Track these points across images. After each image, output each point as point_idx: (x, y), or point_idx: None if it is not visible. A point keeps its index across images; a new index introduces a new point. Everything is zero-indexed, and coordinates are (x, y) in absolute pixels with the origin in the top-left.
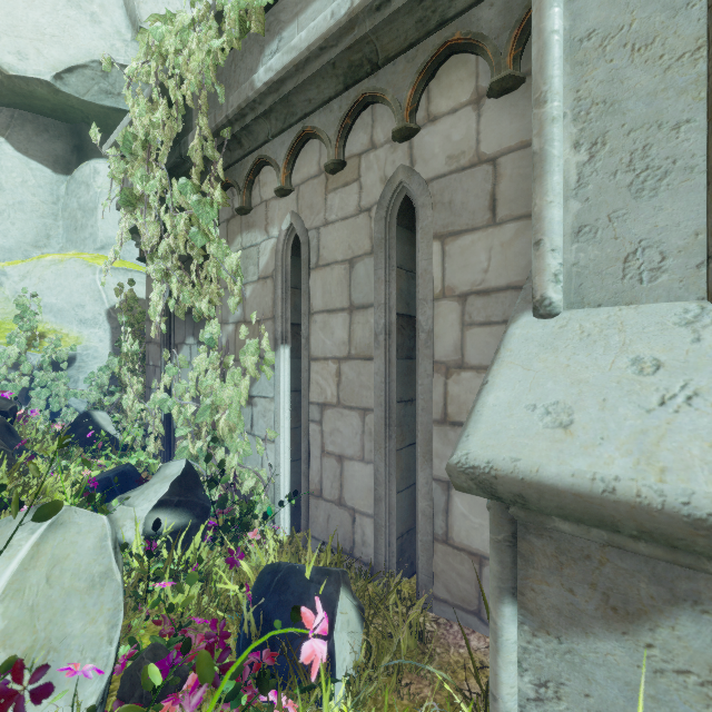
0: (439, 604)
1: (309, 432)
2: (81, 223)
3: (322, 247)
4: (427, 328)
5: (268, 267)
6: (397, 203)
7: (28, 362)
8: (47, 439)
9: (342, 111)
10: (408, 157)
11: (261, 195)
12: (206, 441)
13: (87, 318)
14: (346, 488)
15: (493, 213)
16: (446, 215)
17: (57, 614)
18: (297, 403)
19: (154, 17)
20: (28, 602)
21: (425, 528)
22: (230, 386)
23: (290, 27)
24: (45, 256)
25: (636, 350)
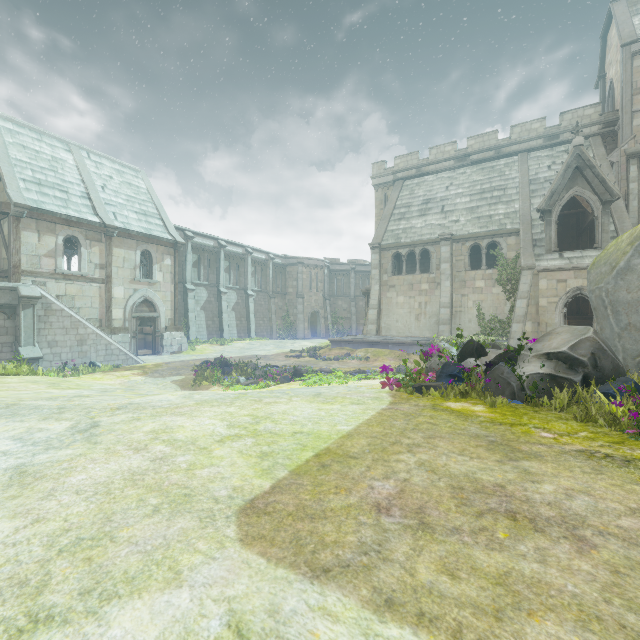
0: None
1: None
2: None
3: None
4: None
5: None
6: None
7: None
8: None
9: None
10: None
11: None
12: None
13: None
14: None
15: (7, 334)
16: None
17: None
18: None
19: None
20: None
21: None
22: None
23: None
24: None
25: (31, 350)
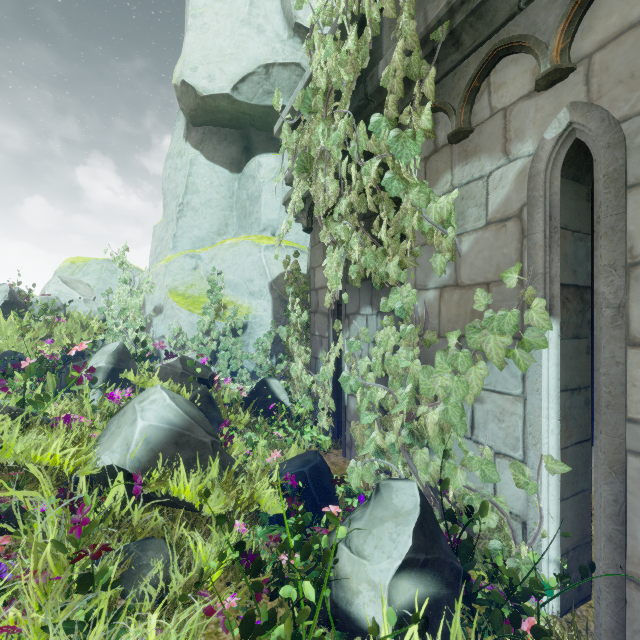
0: None
1: (625, 470)
2: (249, 210)
3: None
4: None
5: (510, 203)
6: None
7: (216, 329)
8: (240, 412)
9: None
10: None
11: (493, 103)
12: (398, 434)
13: (255, 291)
14: None
15: None
16: None
17: None
18: (566, 408)
19: None
20: None
21: None
22: (445, 373)
23: None
24: (225, 241)
25: None
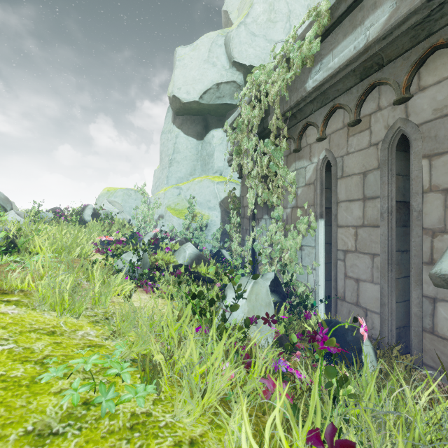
0: (427, 368)
1: (337, 265)
2: (207, 161)
3: (345, 166)
4: (418, 209)
5: (311, 178)
6: (396, 138)
7: (192, 227)
8: (211, 259)
9: (358, 93)
10: (404, 113)
11: (307, 141)
12: (276, 266)
13: (211, 206)
14: (361, 297)
15: None
16: (432, 143)
17: (258, 311)
18: (328, 250)
19: (254, 68)
20: (252, 304)
21: (416, 323)
22: (290, 240)
23: (327, 57)
24: (195, 179)
25: None
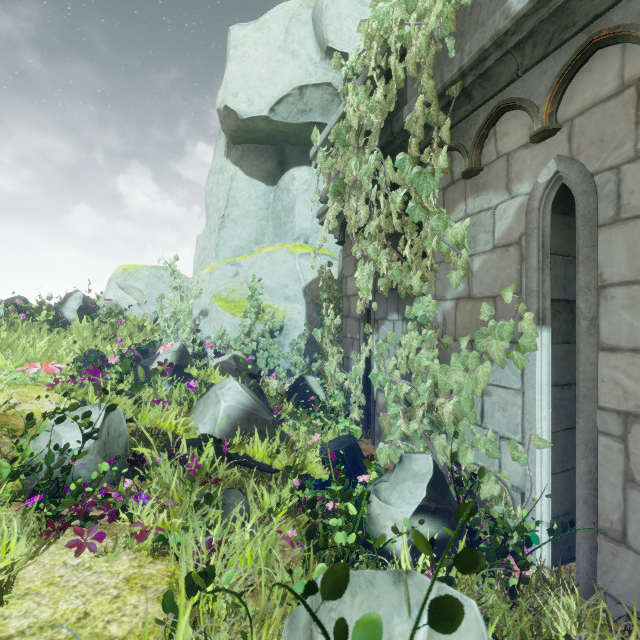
0: None
1: (596, 447)
2: (284, 220)
3: (626, 192)
4: None
5: (511, 232)
6: None
7: (255, 330)
8: (285, 403)
9: None
10: None
11: (498, 149)
12: (420, 423)
13: (290, 296)
14: None
15: None
16: None
17: None
18: (557, 400)
19: (375, 0)
20: None
21: None
22: (458, 371)
23: None
24: (262, 249)
25: None
